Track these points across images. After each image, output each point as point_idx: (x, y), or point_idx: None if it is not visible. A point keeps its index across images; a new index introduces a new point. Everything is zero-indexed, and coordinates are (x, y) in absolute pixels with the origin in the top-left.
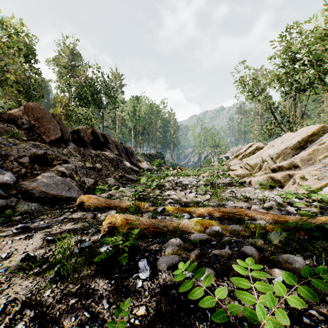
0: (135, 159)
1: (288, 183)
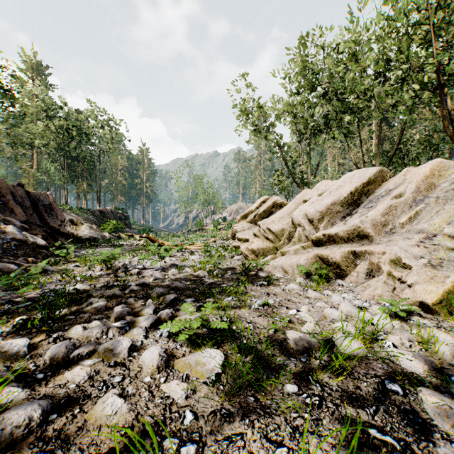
0: (56, 219)
1: (355, 269)
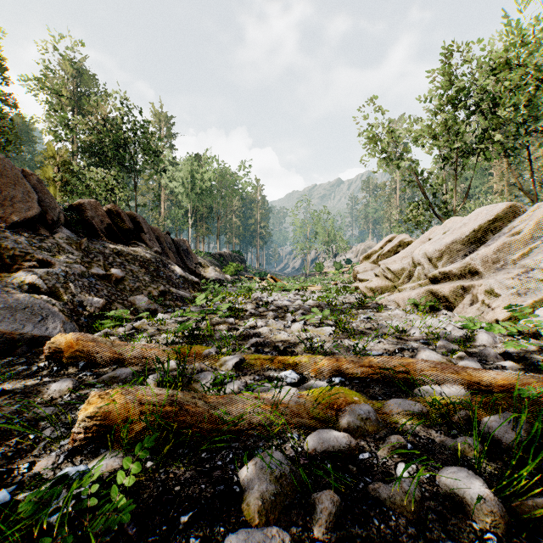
0: (192, 262)
1: (462, 301)
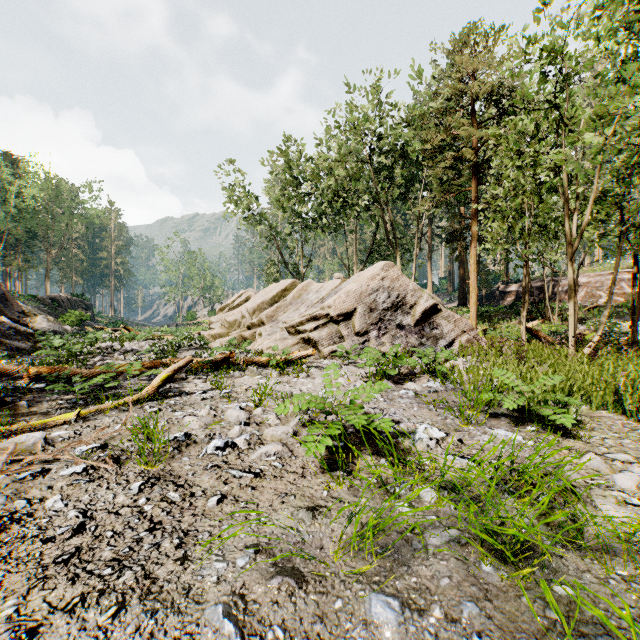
0: (15, 310)
1: (254, 341)
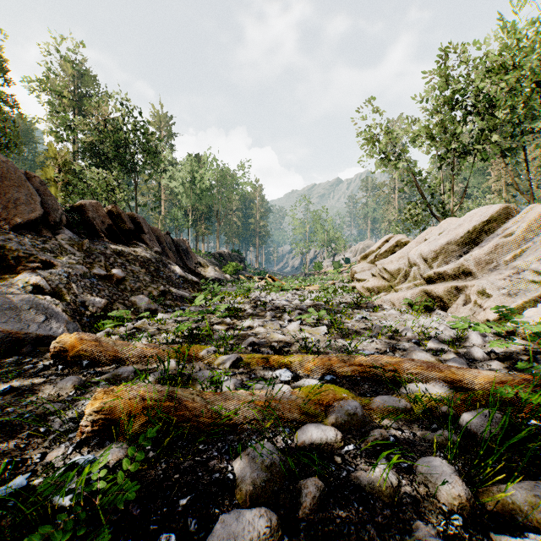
0: (192, 262)
1: (455, 301)
